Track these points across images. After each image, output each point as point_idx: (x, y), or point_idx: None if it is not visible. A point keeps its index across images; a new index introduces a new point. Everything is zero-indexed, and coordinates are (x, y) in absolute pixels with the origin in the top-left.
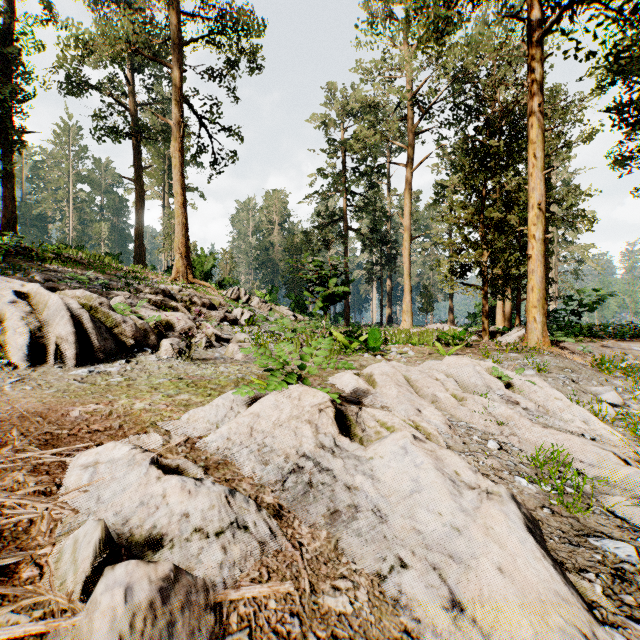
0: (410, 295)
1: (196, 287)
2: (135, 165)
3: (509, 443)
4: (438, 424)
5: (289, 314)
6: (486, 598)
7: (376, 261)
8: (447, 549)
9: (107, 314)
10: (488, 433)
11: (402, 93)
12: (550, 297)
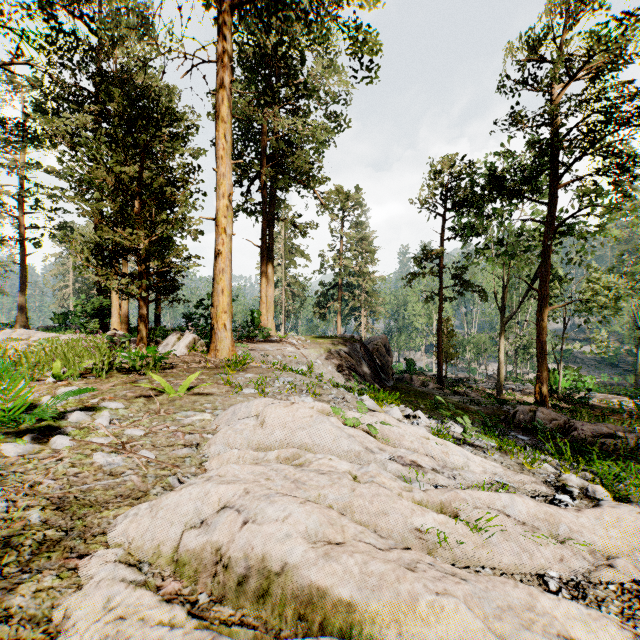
0: None
1: None
2: None
3: (638, 582)
4: None
5: None
6: None
7: None
8: None
9: None
10: (582, 575)
11: None
12: (179, 300)
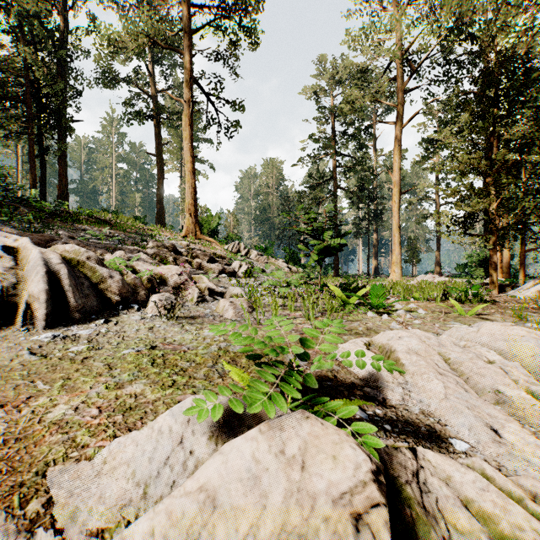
0: (399, 247)
1: (203, 242)
2: (157, 142)
3: None
4: None
5: (284, 266)
6: None
7: (363, 217)
8: None
9: (93, 269)
10: None
11: (392, 52)
12: None
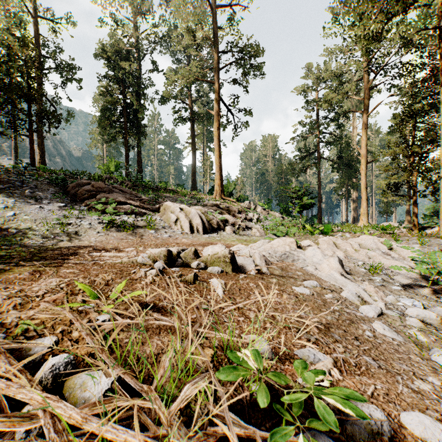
0: (366, 202)
1: (226, 201)
2: (192, 135)
3: (369, 263)
4: (340, 256)
5: (279, 216)
6: (322, 267)
7: (343, 178)
8: (317, 263)
9: (207, 216)
10: (363, 261)
11: (358, 65)
12: None
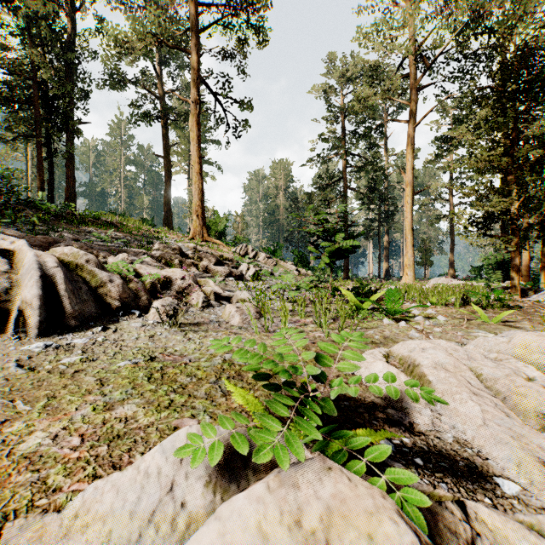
0: (412, 249)
1: (210, 245)
2: (164, 144)
3: None
4: None
5: (293, 268)
6: None
7: (374, 218)
8: None
9: (93, 272)
10: None
11: (405, 48)
12: None
